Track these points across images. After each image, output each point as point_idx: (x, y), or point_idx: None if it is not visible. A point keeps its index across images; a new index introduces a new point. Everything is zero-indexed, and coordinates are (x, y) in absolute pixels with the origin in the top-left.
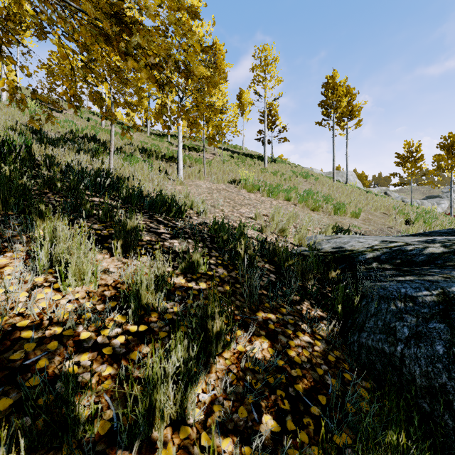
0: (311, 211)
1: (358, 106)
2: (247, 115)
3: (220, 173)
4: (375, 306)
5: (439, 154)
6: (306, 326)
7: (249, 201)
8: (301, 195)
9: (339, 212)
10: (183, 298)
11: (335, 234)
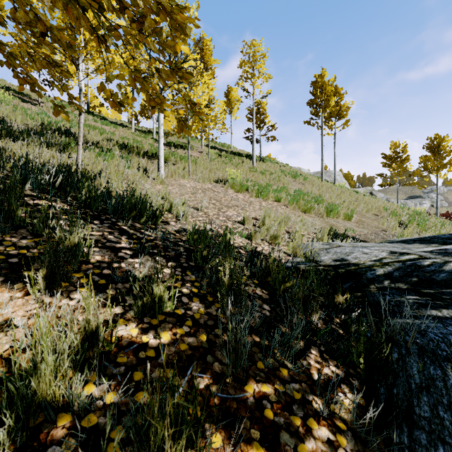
0: (302, 213)
1: (346, 106)
2: (235, 113)
3: (206, 172)
4: (419, 368)
5: (426, 155)
6: (320, 403)
7: (236, 202)
8: (292, 196)
9: (331, 214)
10: (128, 370)
11: (331, 240)
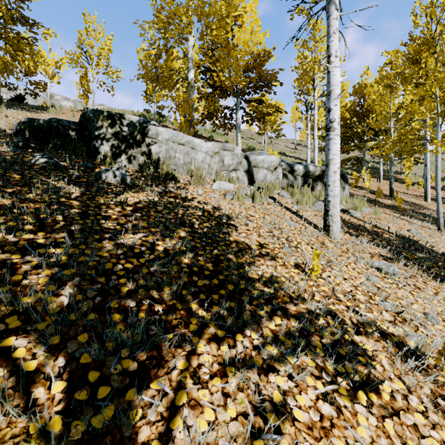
0: None
1: None
2: None
3: None
4: None
5: None
6: None
7: None
8: None
9: None
10: None
11: None
